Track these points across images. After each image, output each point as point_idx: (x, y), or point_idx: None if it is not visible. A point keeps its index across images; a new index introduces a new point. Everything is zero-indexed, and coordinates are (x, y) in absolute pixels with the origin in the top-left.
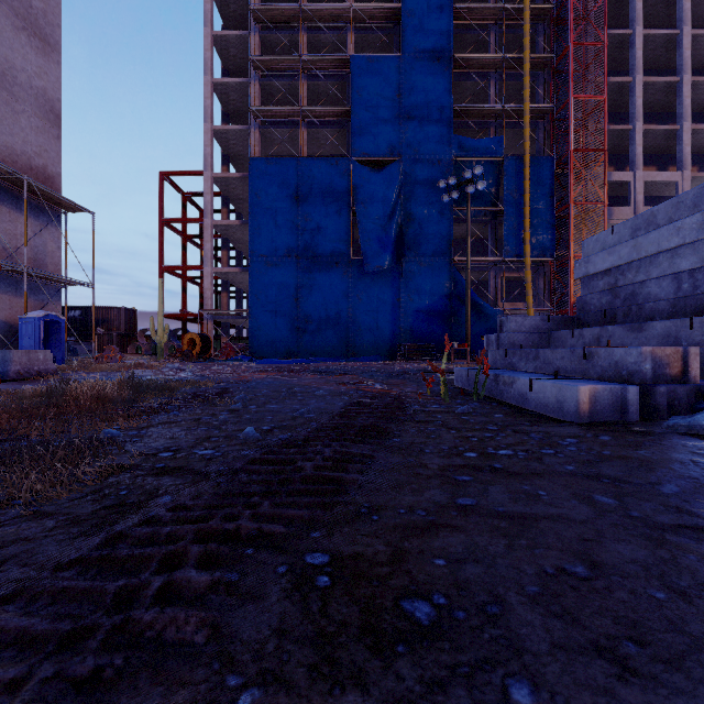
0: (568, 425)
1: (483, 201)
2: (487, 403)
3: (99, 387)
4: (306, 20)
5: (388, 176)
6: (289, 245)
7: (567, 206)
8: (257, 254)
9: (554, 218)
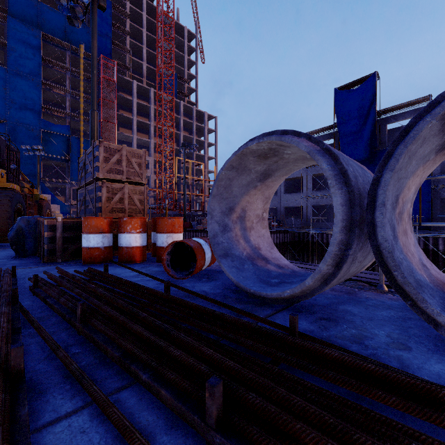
0: None
1: (60, 153)
2: None
3: None
4: None
5: None
6: None
7: None
8: None
9: None
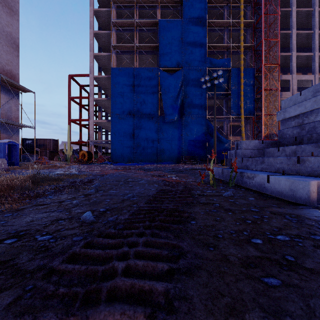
0: (306, 208)
1: (221, 89)
2: (238, 188)
3: (8, 180)
4: (137, 3)
5: (176, 76)
6: (130, 109)
7: (261, 91)
8: (115, 113)
9: (255, 96)
